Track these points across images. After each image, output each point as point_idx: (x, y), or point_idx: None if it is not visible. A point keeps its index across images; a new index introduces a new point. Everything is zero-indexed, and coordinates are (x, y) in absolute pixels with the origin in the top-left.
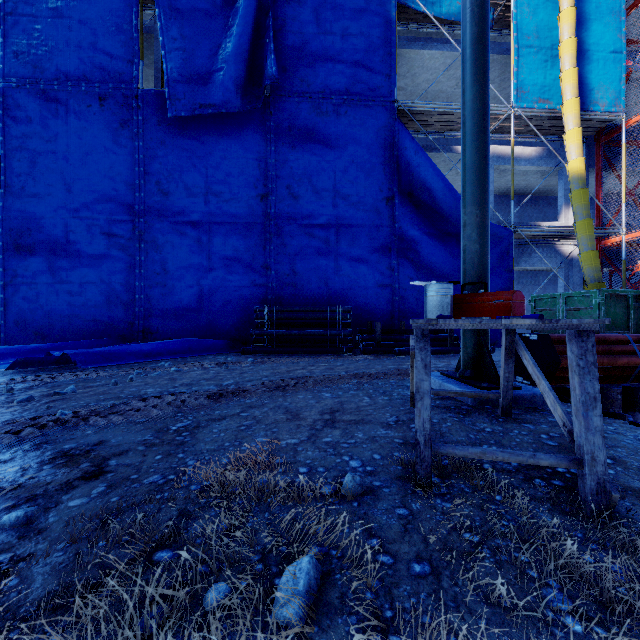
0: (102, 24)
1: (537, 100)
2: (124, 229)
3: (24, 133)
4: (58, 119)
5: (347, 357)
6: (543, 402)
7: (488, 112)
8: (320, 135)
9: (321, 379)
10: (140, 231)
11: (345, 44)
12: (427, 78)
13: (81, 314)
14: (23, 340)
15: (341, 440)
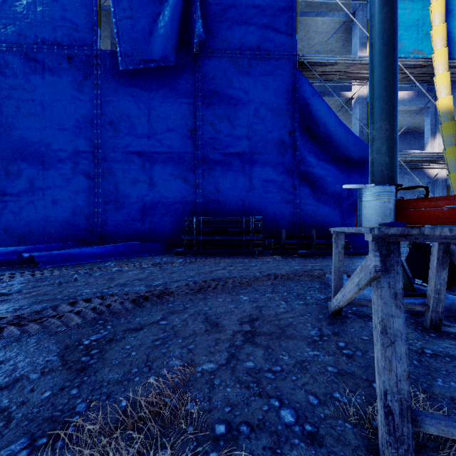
0: (69, 1)
1: (411, 51)
2: (86, 158)
3: (11, 85)
4: (36, 74)
5: (259, 258)
6: None
7: (397, 32)
8: (237, 83)
9: (239, 281)
10: (98, 159)
11: (257, 11)
12: (320, 41)
13: (54, 223)
14: (10, 243)
15: (265, 366)
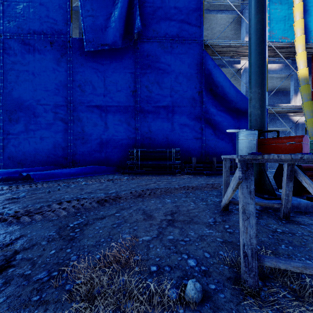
0: (51, 5)
1: (280, 37)
2: (62, 109)
3: (13, 61)
4: (29, 54)
5: (178, 176)
6: (305, 208)
7: (266, 30)
8: (163, 59)
9: (164, 190)
10: (70, 110)
11: (176, 11)
12: (219, 30)
13: (41, 153)
14: (12, 166)
15: (180, 238)
